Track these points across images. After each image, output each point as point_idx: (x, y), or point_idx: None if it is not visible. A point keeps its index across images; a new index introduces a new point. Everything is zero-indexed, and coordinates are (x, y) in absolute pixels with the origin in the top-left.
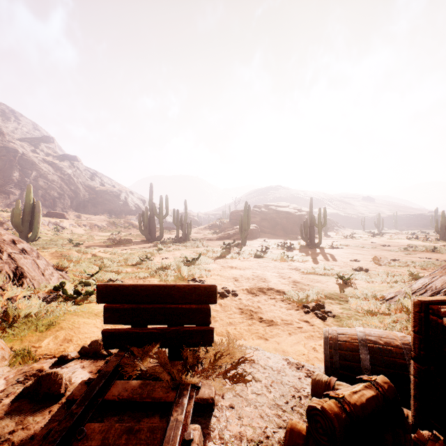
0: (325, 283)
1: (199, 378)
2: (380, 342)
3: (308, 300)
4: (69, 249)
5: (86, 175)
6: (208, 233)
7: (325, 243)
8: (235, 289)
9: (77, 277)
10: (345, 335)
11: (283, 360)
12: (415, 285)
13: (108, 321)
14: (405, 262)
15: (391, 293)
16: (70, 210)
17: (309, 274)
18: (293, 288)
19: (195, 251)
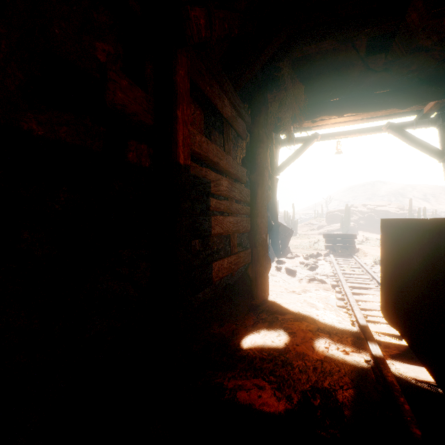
0: None
1: (355, 252)
2: None
3: None
4: None
5: None
6: (306, 230)
7: None
8: None
9: None
10: None
11: None
12: None
13: (326, 243)
14: None
15: None
16: None
17: None
18: None
19: (308, 240)
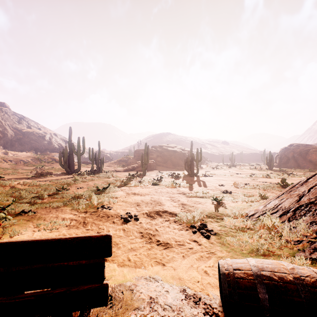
0: (205, 204)
1: None
2: (275, 278)
3: (194, 220)
4: None
5: (13, 119)
6: (117, 166)
7: (200, 173)
8: (137, 214)
9: None
10: (241, 271)
11: (181, 293)
12: (269, 205)
13: None
14: (253, 185)
15: (251, 210)
16: None
17: (193, 197)
18: (182, 209)
19: (106, 181)
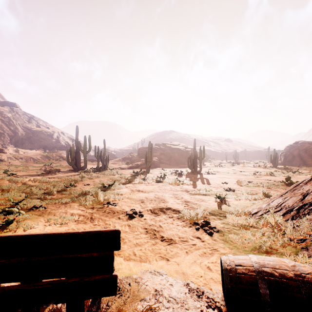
0: (208, 201)
1: None
2: (276, 274)
3: (197, 218)
4: (1, 179)
5: (24, 118)
6: (121, 164)
7: (203, 170)
8: (141, 210)
9: (1, 205)
10: (242, 267)
11: (184, 287)
12: (272, 203)
13: None
14: (256, 183)
15: (254, 208)
16: (9, 145)
17: (196, 194)
18: (185, 207)
19: (111, 178)
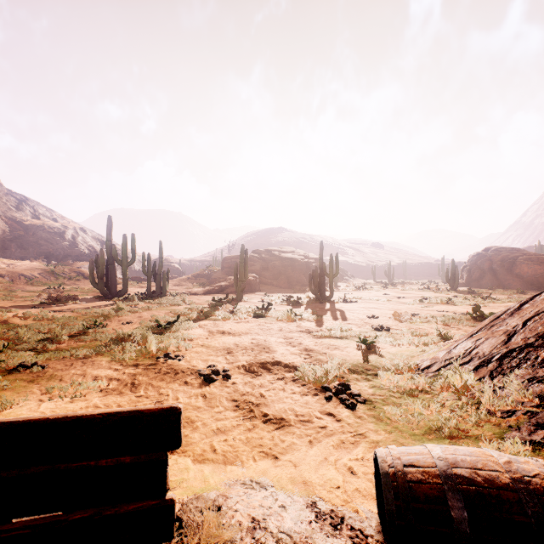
0: (345, 349)
1: None
2: (479, 480)
3: (328, 378)
4: None
5: (8, 202)
6: (192, 286)
7: (336, 296)
8: (227, 367)
9: None
10: (417, 468)
11: (308, 510)
12: (456, 350)
13: None
14: (426, 317)
15: (425, 360)
16: None
17: (324, 337)
18: (306, 359)
19: (173, 310)
